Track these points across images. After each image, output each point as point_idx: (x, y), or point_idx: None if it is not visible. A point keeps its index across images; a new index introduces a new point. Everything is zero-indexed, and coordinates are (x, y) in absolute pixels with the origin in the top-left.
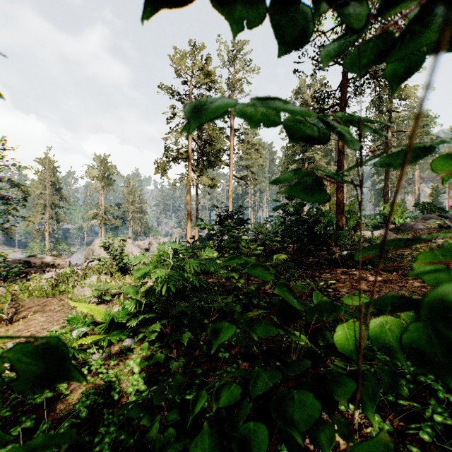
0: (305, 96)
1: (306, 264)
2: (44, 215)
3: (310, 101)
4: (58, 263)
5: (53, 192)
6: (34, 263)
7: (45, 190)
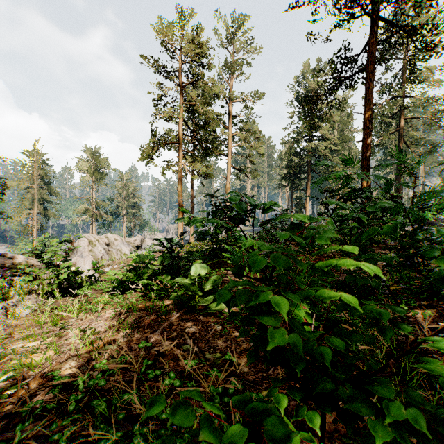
0: (308, 81)
1: (371, 289)
2: (31, 210)
3: (314, 87)
4: (32, 263)
5: (41, 186)
6: (3, 264)
7: (33, 184)
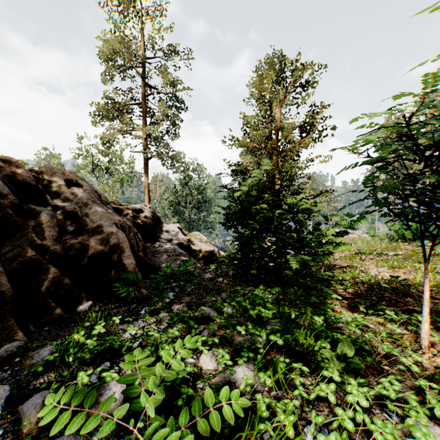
0: None
1: None
2: None
3: None
4: None
5: None
6: None
7: None
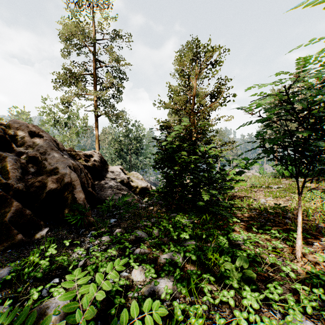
0: None
1: None
2: None
3: None
4: None
5: None
6: None
7: None
